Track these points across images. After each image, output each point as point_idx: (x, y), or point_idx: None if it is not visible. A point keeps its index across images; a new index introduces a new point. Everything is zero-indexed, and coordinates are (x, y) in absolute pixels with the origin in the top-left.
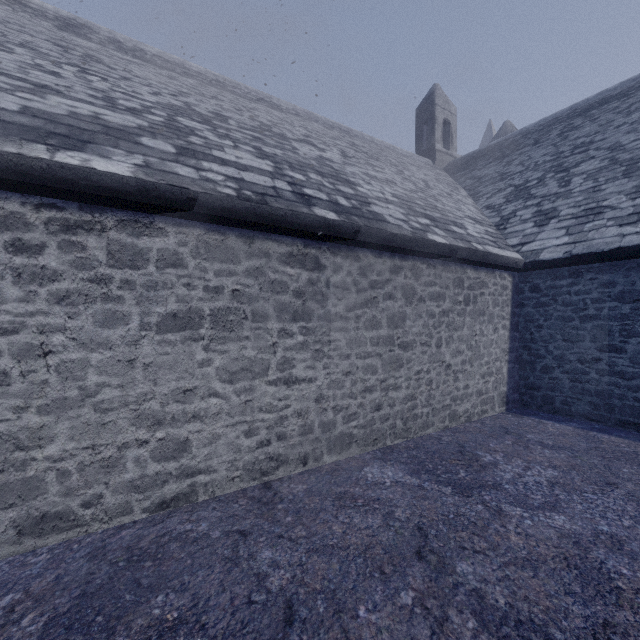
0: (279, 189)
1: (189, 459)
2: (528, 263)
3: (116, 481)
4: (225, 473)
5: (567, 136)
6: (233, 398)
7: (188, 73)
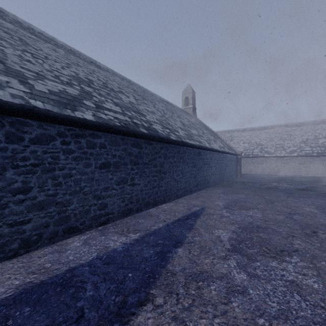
0: (310, 152)
1: (300, 172)
2: None
3: (295, 172)
4: (303, 174)
5: None
6: (304, 169)
7: (305, 124)
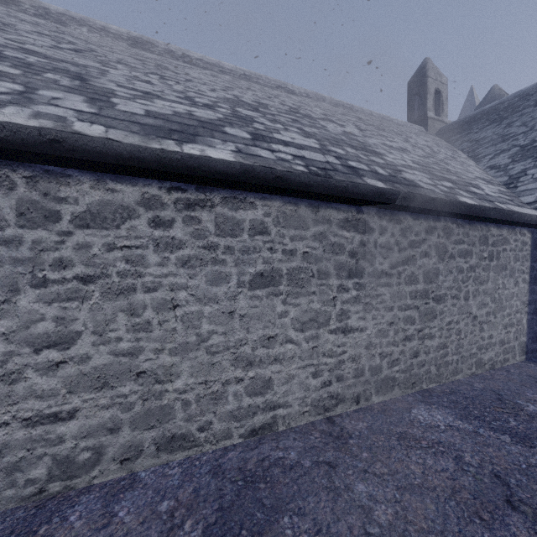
0: (332, 163)
1: (271, 395)
2: None
3: (221, 411)
4: (297, 408)
5: None
6: (303, 344)
7: (223, 71)
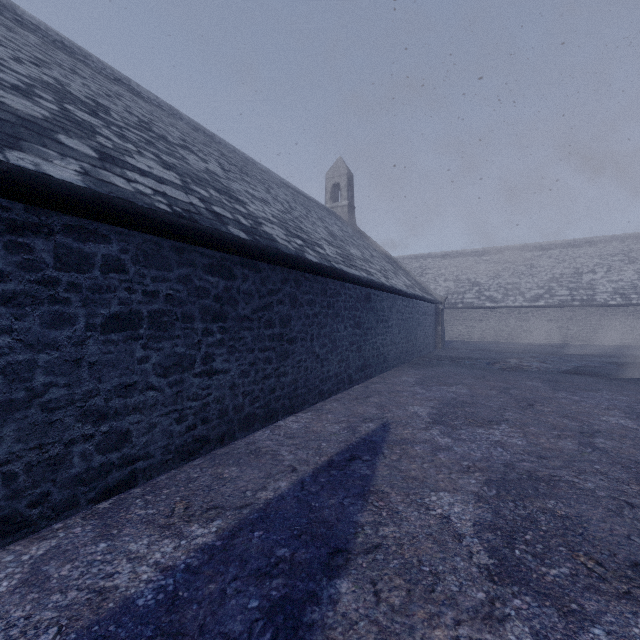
0: (567, 299)
1: (550, 337)
2: None
3: (541, 338)
4: (556, 340)
5: None
6: (557, 331)
7: (556, 246)
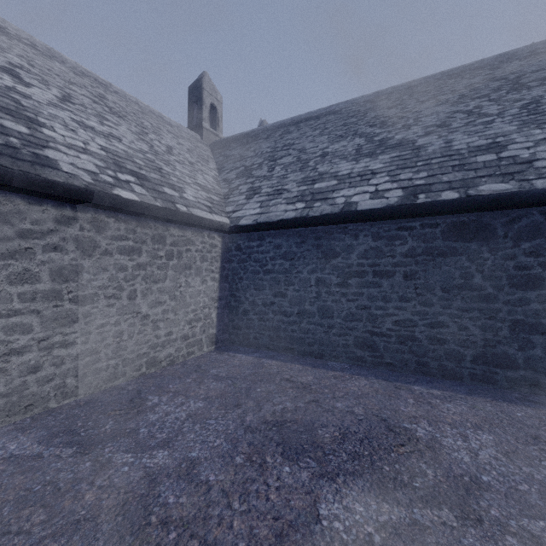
0: None
1: None
2: (232, 227)
3: None
4: None
5: (283, 137)
6: None
7: None
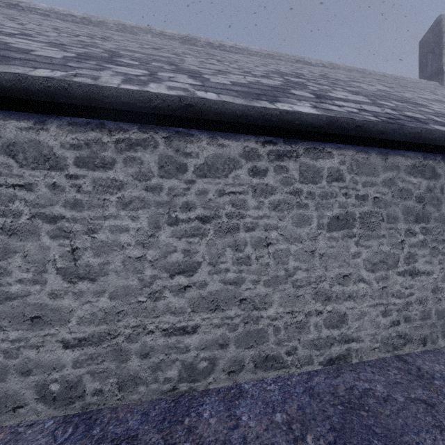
0: (392, 114)
1: (346, 329)
2: None
3: (304, 339)
4: (368, 343)
5: None
6: (374, 284)
7: (251, 53)
